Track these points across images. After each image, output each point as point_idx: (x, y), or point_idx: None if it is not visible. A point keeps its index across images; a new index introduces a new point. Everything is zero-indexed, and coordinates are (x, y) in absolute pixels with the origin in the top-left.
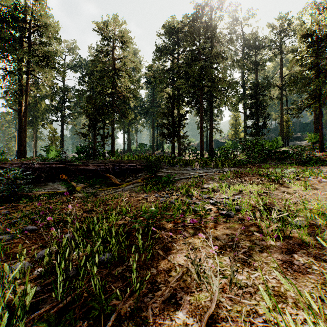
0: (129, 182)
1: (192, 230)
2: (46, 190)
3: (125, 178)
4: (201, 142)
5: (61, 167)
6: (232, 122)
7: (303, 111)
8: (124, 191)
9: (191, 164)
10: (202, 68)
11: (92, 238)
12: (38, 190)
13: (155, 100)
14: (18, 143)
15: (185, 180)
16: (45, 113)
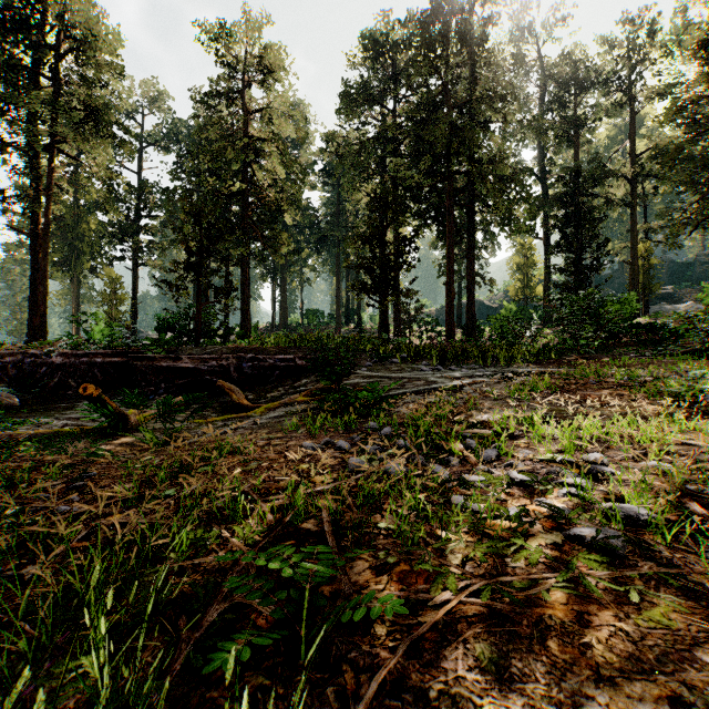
0: (274, 400)
1: (486, 636)
2: (60, 423)
3: (268, 389)
4: (449, 304)
5: (115, 363)
6: (516, 262)
7: (694, 229)
8: (256, 429)
9: (428, 355)
10: (452, 131)
11: (56, 673)
12: (40, 422)
13: (343, 213)
14: (31, 308)
15: (419, 397)
16: (97, 242)
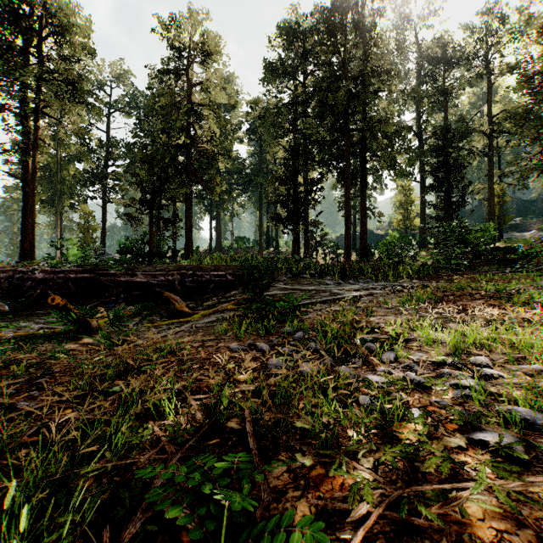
0: (209, 308)
1: None
2: (37, 327)
3: (205, 299)
4: (347, 232)
5: (85, 278)
6: (399, 199)
7: (541, 172)
8: (193, 332)
9: (331, 272)
10: (349, 97)
11: None
12: (22, 325)
13: (264, 162)
14: (23, 235)
15: (325, 306)
16: (75, 185)
